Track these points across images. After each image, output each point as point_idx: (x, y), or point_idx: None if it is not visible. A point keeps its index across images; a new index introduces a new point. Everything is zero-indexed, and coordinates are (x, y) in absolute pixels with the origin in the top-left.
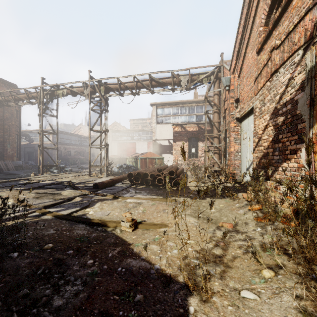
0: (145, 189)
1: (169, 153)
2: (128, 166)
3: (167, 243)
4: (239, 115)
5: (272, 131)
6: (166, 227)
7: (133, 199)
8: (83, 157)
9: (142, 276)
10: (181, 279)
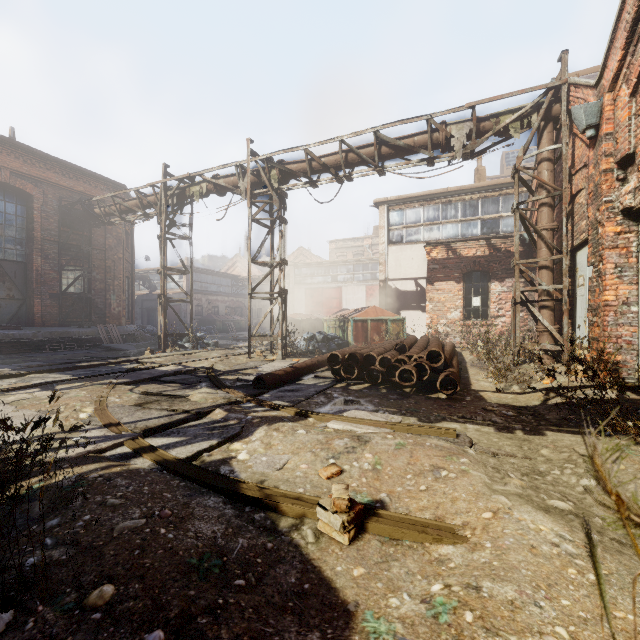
0: (370, 395)
1: (416, 308)
2: (327, 336)
3: None
4: (635, 200)
5: None
6: (456, 541)
7: (344, 424)
8: (241, 318)
9: None
10: None
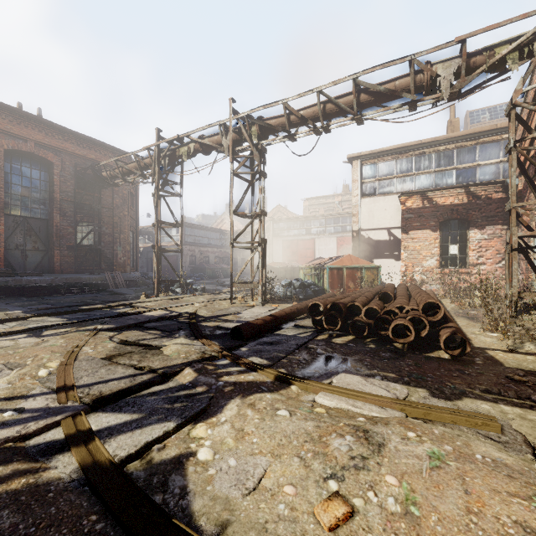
0: (358, 352)
1: (389, 257)
2: (304, 283)
3: None
4: None
5: None
6: None
7: (336, 399)
8: (227, 266)
9: None
10: None
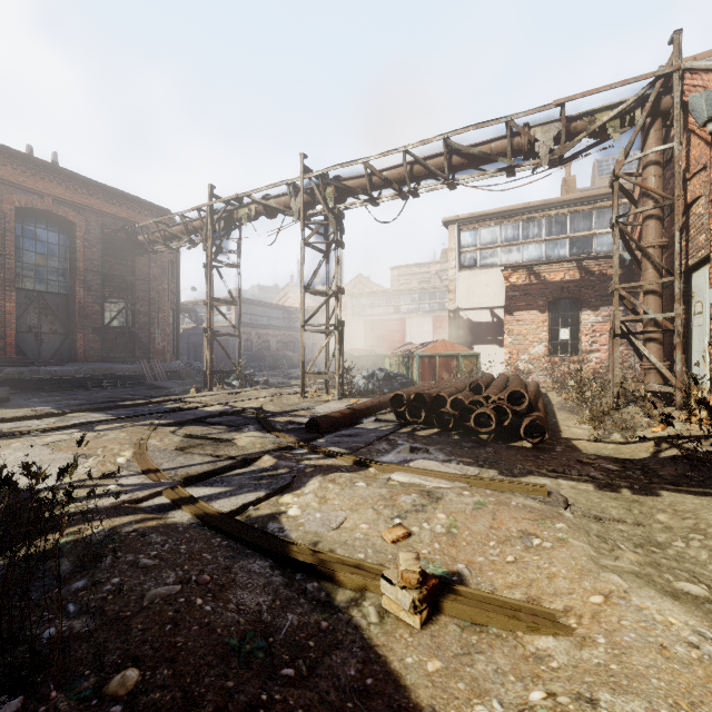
0: (440, 442)
1: (492, 342)
2: (389, 374)
3: None
4: None
5: None
6: (558, 632)
7: (410, 476)
8: (293, 354)
9: None
10: None
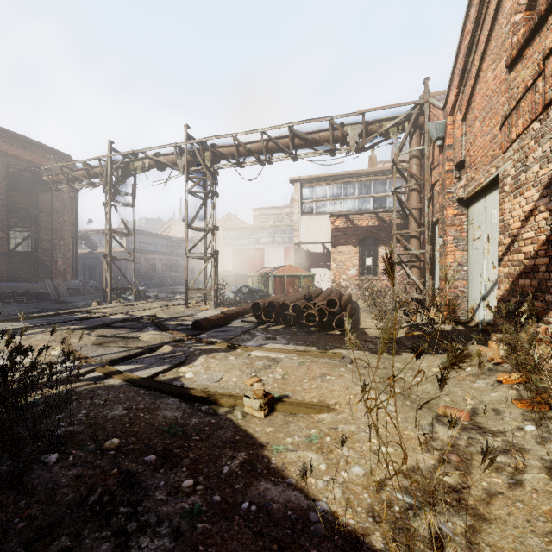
0: (284, 333)
1: (323, 266)
2: (252, 289)
3: (337, 450)
4: (464, 193)
5: (546, 221)
6: (330, 411)
7: (263, 352)
8: (176, 274)
9: (292, 526)
10: (377, 541)
